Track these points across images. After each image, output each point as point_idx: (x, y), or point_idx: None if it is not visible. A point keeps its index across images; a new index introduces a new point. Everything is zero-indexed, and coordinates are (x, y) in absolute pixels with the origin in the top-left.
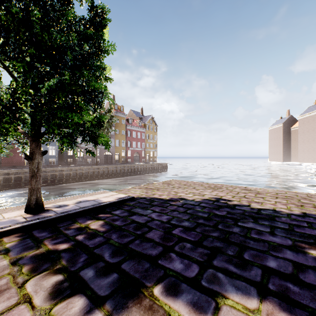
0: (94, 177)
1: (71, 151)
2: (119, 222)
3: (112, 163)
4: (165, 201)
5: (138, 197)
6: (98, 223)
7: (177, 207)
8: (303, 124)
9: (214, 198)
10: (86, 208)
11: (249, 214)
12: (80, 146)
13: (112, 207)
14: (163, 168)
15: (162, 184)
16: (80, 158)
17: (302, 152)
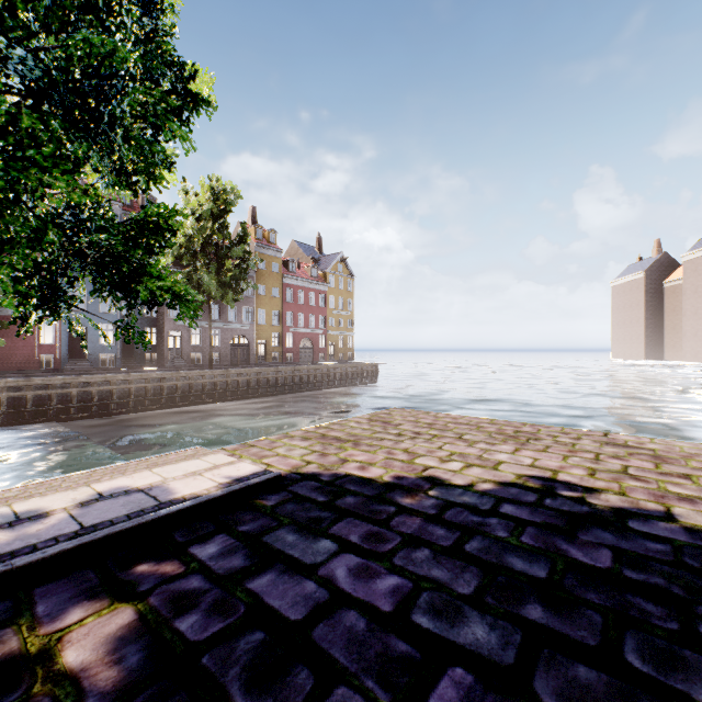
0: (205, 398)
1: (153, 335)
2: (198, 617)
3: (250, 364)
4: (381, 490)
5: (297, 474)
6: (104, 628)
7: (425, 521)
8: (695, 273)
9: (534, 478)
10: (95, 535)
11: (701, 563)
12: (174, 323)
13: (200, 522)
14: (367, 375)
15: (368, 425)
16: (175, 352)
17: (694, 338)
